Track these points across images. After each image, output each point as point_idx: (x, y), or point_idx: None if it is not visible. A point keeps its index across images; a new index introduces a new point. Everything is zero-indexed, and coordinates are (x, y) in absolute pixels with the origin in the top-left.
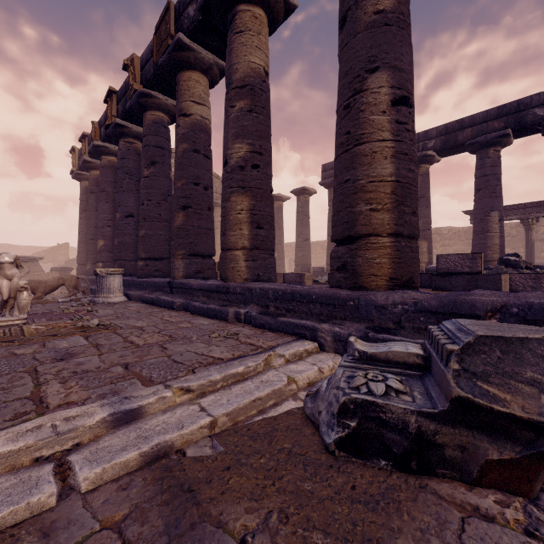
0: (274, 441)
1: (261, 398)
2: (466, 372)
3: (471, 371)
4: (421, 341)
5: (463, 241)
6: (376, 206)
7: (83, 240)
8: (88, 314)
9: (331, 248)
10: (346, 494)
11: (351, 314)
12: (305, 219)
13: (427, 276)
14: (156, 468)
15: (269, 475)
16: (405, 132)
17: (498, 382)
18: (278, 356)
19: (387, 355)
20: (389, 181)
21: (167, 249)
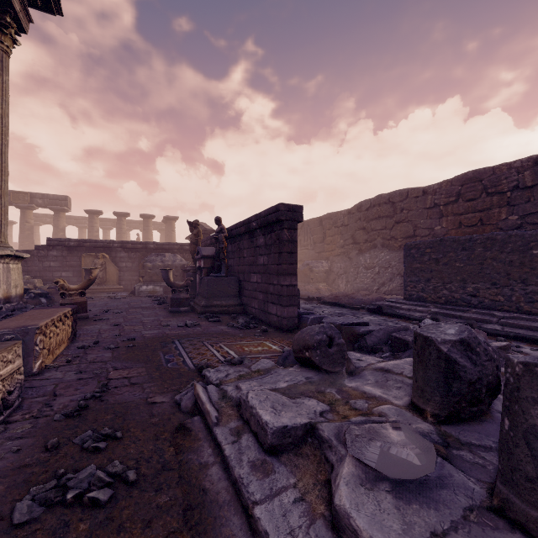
0: None
1: None
2: None
3: None
4: None
5: None
6: None
7: None
8: None
9: None
10: None
11: None
12: (11, 239)
13: None
14: None
15: None
16: None
17: None
18: None
19: None
20: None
21: None
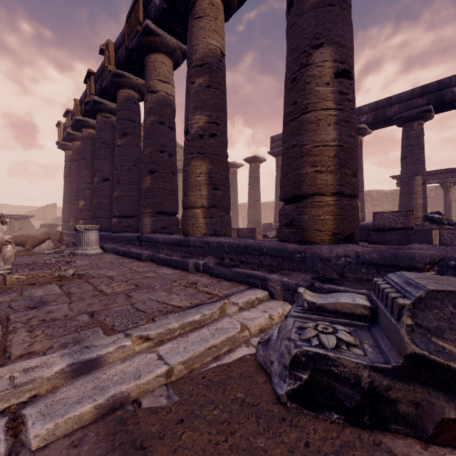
0: (227, 390)
1: (216, 345)
2: (419, 328)
3: (424, 327)
4: (363, 291)
5: (390, 202)
6: (320, 168)
7: (67, 201)
8: (67, 264)
9: (278, 208)
10: (300, 452)
11: (298, 266)
12: (256, 183)
13: (364, 231)
14: (111, 421)
15: (222, 429)
16: (347, 101)
17: (453, 339)
18: (232, 304)
19: (335, 306)
20: (332, 146)
21: (138, 208)
